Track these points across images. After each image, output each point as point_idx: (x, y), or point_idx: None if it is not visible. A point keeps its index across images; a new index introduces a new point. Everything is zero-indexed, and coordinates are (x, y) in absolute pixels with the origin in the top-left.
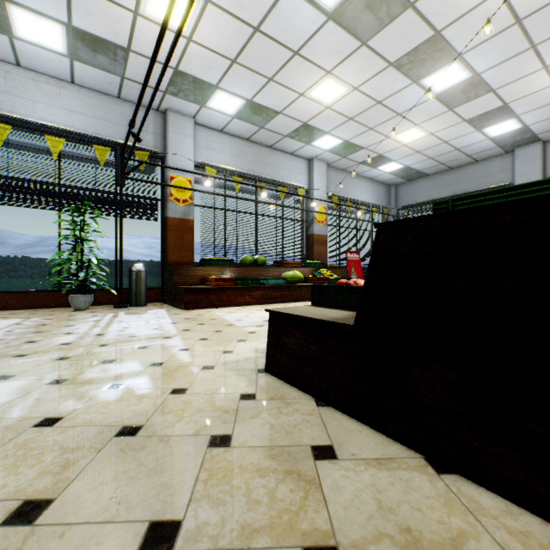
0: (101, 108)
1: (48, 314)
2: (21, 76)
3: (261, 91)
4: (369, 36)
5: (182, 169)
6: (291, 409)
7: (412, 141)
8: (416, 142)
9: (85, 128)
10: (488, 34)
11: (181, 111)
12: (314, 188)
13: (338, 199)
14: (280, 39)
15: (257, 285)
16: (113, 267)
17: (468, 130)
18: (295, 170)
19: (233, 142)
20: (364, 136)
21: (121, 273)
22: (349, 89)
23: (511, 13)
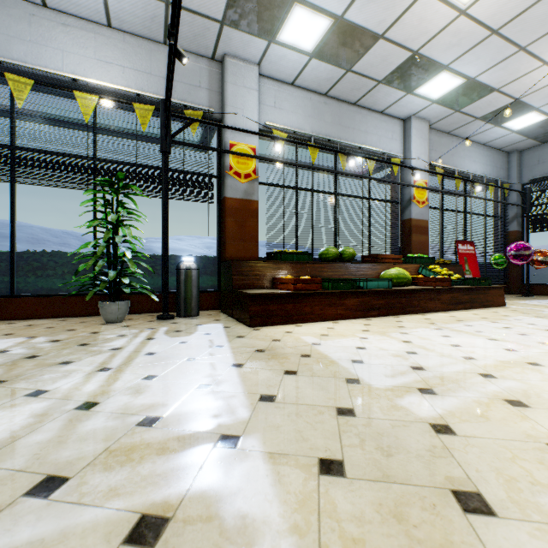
0: (144, 58)
1: (68, 328)
2: (47, 20)
3: None
4: None
5: (244, 129)
6: None
7: None
8: None
9: (124, 84)
10: None
11: (243, 55)
12: (411, 157)
13: (442, 172)
14: None
15: (352, 290)
16: (160, 264)
17: None
18: (385, 134)
19: (307, 98)
20: (505, 65)
21: (165, 272)
22: None
23: None
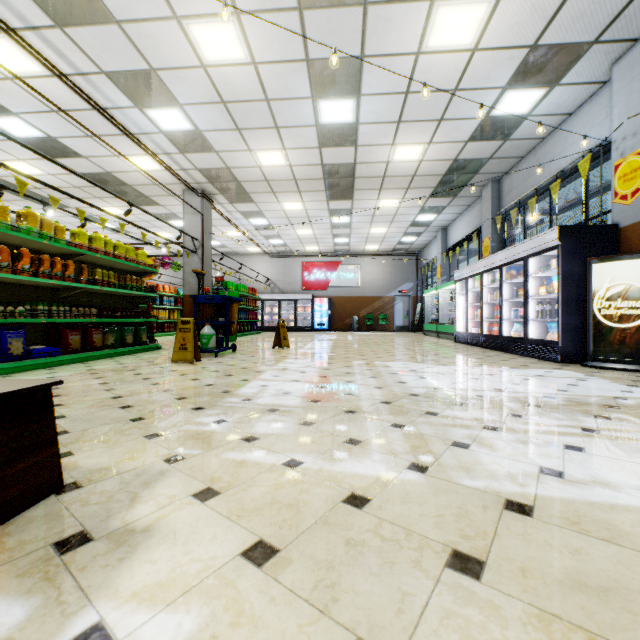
0: None
1: None
2: None
3: None
4: None
5: None
6: None
7: None
8: None
9: None
10: None
11: None
12: None
13: None
14: None
15: None
16: None
17: None
18: None
19: None
20: None
21: None
22: None
23: None
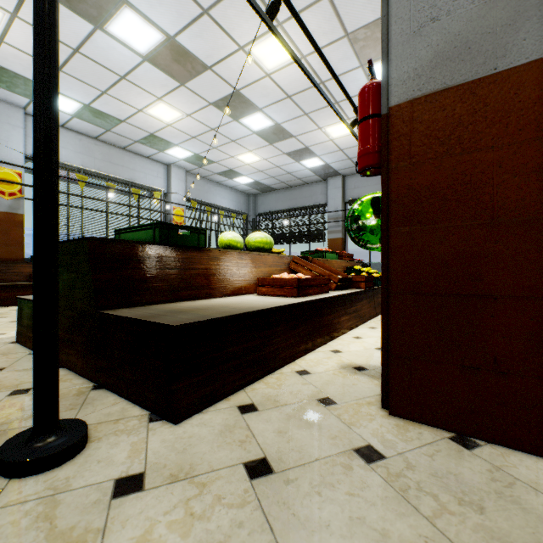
0: None
1: None
2: None
3: (98, 100)
4: (185, 80)
5: (5, 162)
6: (4, 357)
7: (253, 162)
8: (256, 163)
9: None
10: (273, 100)
11: (7, 100)
12: (172, 192)
13: (198, 203)
14: (103, 63)
15: None
16: None
17: (290, 160)
18: (152, 173)
19: (78, 139)
20: (211, 152)
21: None
22: (183, 115)
23: (282, 90)
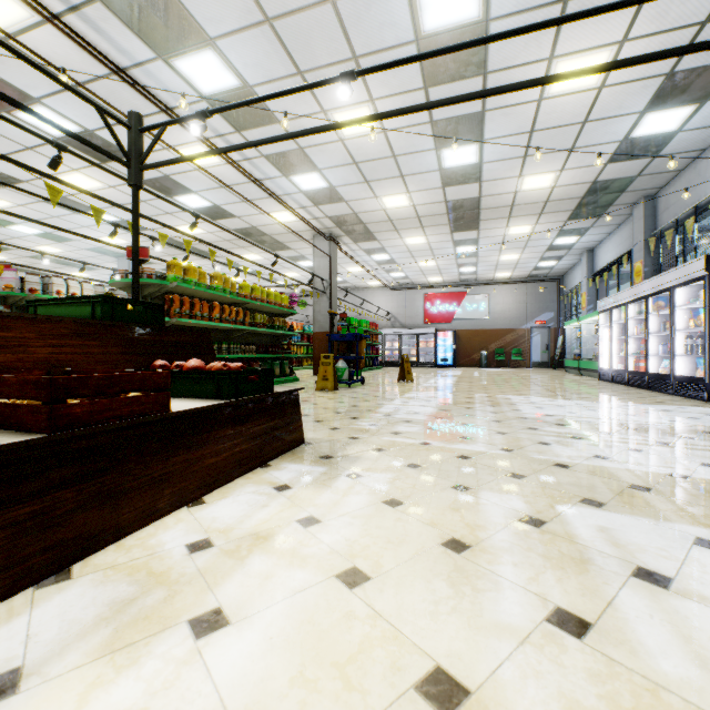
0: None
1: None
2: None
3: None
4: None
5: None
6: None
7: None
8: None
9: None
10: None
11: None
12: None
13: None
14: None
15: None
16: None
17: None
18: None
19: None
20: None
21: None
22: None
23: None
